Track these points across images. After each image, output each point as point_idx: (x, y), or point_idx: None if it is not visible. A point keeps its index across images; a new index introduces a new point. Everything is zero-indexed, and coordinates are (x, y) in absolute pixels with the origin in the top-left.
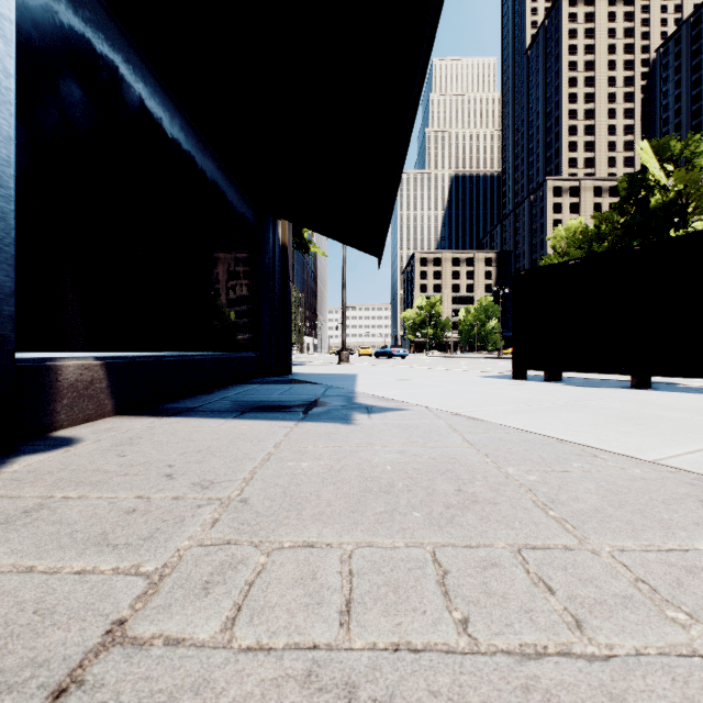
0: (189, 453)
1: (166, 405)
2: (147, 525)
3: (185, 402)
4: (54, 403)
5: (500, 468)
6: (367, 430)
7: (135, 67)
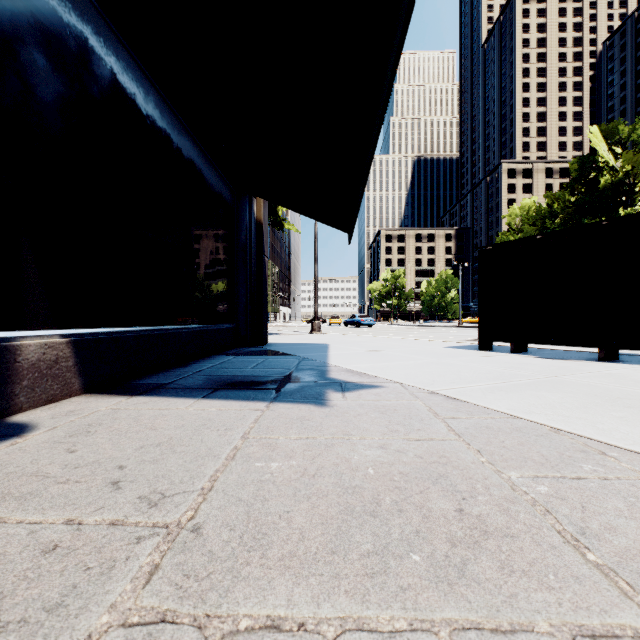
0: (147, 447)
1: (138, 381)
2: (62, 578)
3: (158, 377)
4: (12, 385)
5: (500, 472)
6: (342, 413)
7: (106, 40)
